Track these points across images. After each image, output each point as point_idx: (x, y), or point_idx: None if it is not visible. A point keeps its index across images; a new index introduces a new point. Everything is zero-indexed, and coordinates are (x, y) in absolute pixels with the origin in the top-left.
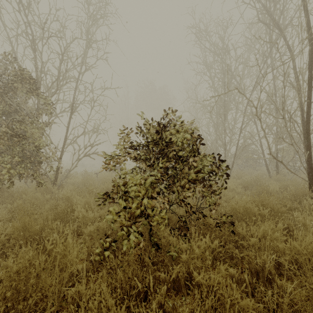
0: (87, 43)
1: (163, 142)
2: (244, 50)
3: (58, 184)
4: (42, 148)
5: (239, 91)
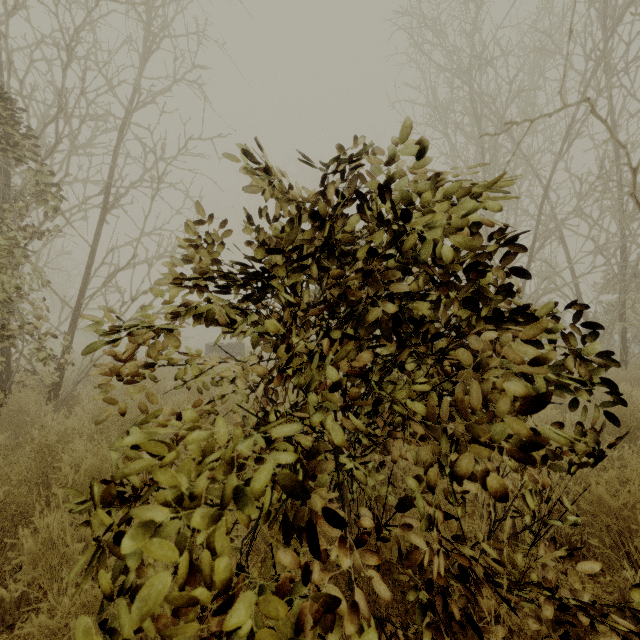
0: (145, 30)
1: (361, 248)
2: (527, 72)
3: (63, 395)
4: (17, 299)
5: (594, 110)
